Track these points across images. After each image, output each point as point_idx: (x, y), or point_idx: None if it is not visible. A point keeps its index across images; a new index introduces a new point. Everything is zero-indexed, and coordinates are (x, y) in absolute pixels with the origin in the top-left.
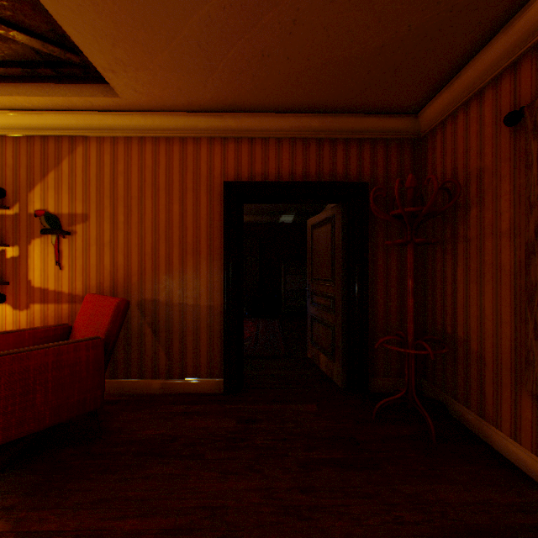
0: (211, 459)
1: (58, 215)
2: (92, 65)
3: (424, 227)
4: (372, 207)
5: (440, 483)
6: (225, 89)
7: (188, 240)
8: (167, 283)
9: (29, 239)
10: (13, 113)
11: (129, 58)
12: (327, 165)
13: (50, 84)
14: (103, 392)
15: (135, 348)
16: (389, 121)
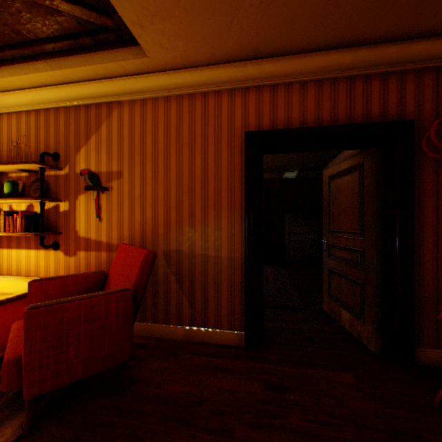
0: (242, 440)
1: (98, 173)
2: (123, 26)
3: None
4: (434, 144)
5: None
6: (250, 30)
7: (209, 193)
8: (190, 235)
9: (76, 195)
10: (64, 86)
11: (156, 5)
12: (359, 105)
13: (90, 53)
14: (131, 345)
15: (161, 295)
16: None
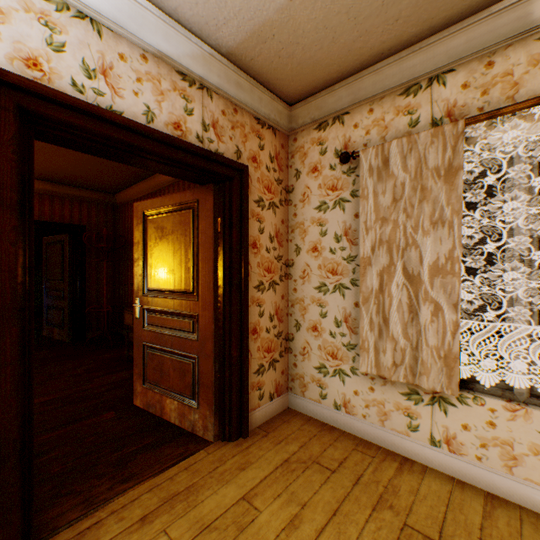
0: None
1: None
2: None
3: (120, 251)
4: (85, 242)
5: (108, 354)
6: None
7: None
8: None
9: None
10: None
11: None
12: (59, 212)
13: None
14: None
15: None
16: (100, 195)
